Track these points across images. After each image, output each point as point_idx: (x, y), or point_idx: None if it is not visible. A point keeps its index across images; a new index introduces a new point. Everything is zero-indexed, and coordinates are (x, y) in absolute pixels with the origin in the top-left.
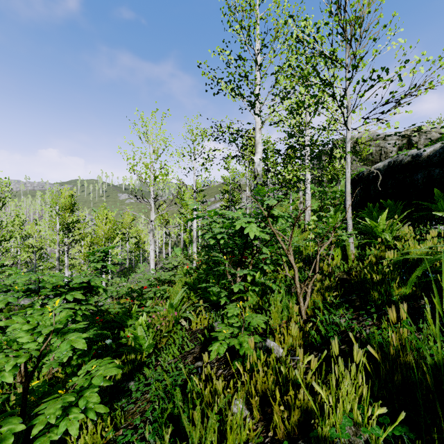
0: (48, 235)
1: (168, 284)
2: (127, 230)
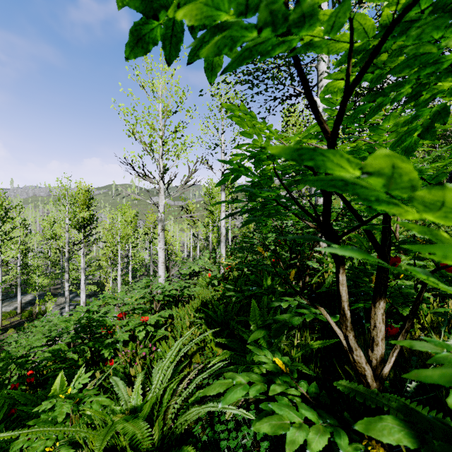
0: (79, 237)
1: (178, 302)
2: (152, 230)
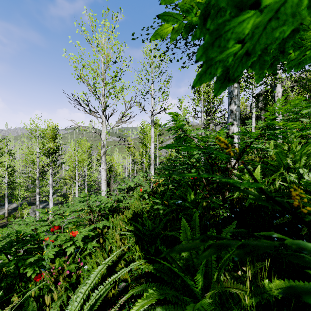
0: None
1: (115, 212)
2: None
